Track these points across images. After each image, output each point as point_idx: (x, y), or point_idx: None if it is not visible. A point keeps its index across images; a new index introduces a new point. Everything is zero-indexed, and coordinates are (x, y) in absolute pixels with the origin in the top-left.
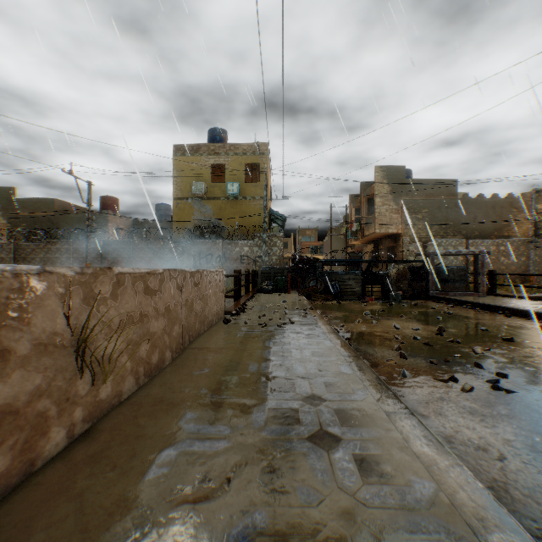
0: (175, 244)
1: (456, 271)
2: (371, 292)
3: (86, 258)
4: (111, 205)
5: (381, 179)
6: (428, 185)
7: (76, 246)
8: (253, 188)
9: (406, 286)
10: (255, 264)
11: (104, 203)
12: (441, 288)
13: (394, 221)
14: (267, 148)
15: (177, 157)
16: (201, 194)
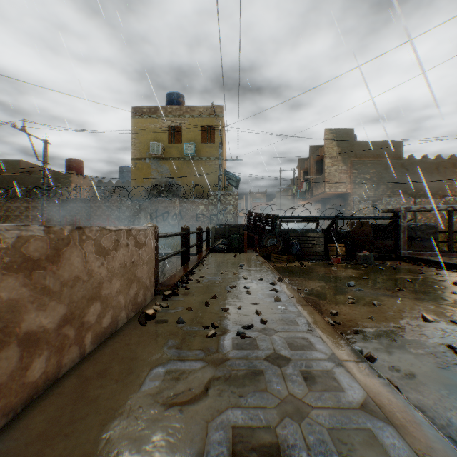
0: (132, 202)
1: (425, 229)
2: (335, 252)
3: (42, 216)
4: (76, 167)
5: (331, 140)
6: (375, 146)
7: (35, 204)
8: (209, 149)
9: (369, 245)
10: (210, 222)
11: (70, 165)
12: (408, 247)
13: (343, 181)
14: (222, 111)
15: (135, 119)
16: (159, 154)
